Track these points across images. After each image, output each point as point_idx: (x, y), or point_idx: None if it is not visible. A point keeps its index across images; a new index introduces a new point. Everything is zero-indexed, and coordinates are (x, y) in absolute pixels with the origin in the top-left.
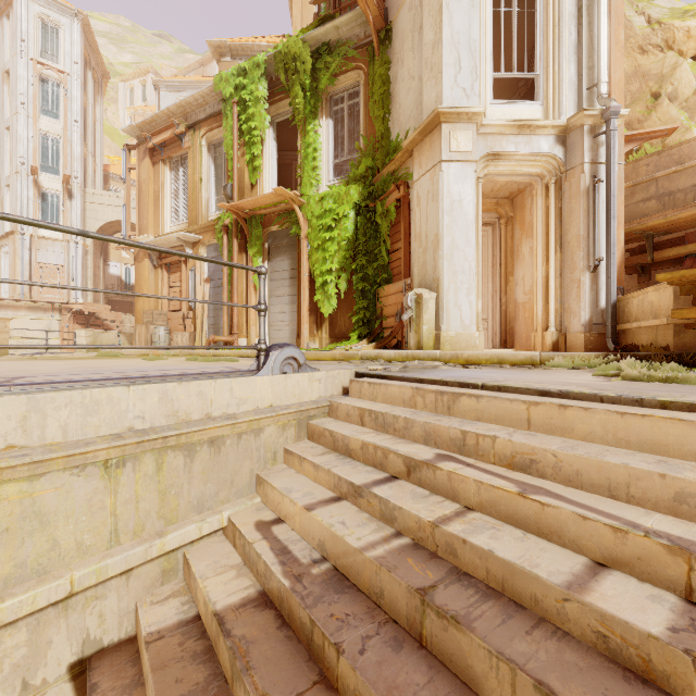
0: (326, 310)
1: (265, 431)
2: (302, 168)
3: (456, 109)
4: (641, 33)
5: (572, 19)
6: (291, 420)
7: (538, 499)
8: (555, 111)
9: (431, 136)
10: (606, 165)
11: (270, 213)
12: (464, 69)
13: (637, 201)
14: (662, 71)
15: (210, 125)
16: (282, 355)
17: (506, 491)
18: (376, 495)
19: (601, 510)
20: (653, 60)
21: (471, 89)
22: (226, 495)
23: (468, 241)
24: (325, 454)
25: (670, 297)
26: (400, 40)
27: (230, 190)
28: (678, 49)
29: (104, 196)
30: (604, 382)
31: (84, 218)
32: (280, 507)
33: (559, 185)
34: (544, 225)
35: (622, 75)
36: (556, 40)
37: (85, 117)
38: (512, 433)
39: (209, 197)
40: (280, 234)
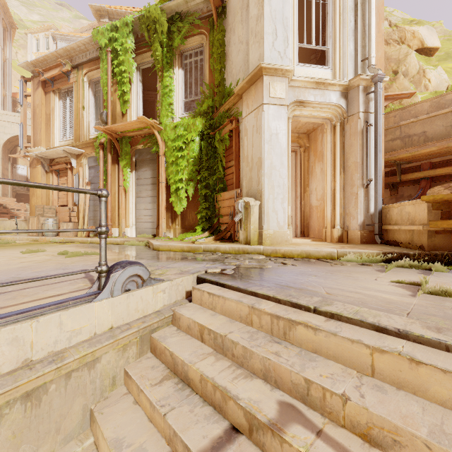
0: (178, 209)
1: (102, 359)
2: (161, 103)
3: (274, 66)
4: (385, 31)
5: (351, 11)
6: (133, 338)
7: None
8: (340, 74)
9: (255, 85)
10: (374, 114)
11: (136, 135)
12: (279, 37)
13: (388, 140)
14: (399, 57)
15: (90, 67)
16: (124, 275)
17: None
18: None
19: None
20: (393, 49)
21: (284, 53)
22: (49, 447)
23: (282, 164)
24: (164, 380)
25: (424, 210)
26: (232, 15)
27: (105, 117)
28: (407, 44)
29: (11, 116)
30: (412, 298)
31: None
32: None
33: (342, 126)
34: (332, 154)
35: (382, 54)
36: (341, 25)
37: None
38: (360, 386)
39: (90, 121)
40: (144, 151)
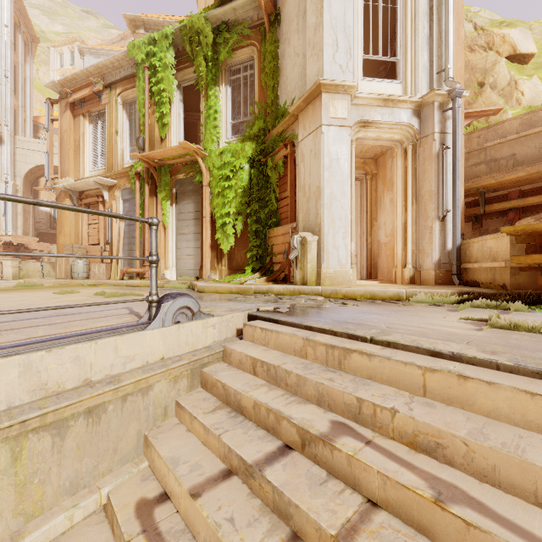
0: (225, 247)
1: (155, 387)
2: (205, 126)
3: (334, 81)
4: (470, 36)
5: (425, 15)
6: (184, 371)
7: (461, 516)
8: (412, 89)
9: (313, 103)
10: (452, 135)
11: (177, 163)
12: (341, 49)
13: (471, 165)
14: (486, 66)
15: (125, 86)
16: (174, 305)
17: (418, 494)
18: (269, 481)
19: (540, 537)
20: (478, 57)
21: (346, 66)
22: (108, 465)
23: (344, 193)
24: (217, 409)
25: (507, 244)
26: (287, 23)
27: (141, 142)
28: (496, 50)
29: (33, 143)
30: (477, 331)
31: (14, 161)
32: (165, 480)
33: (415, 149)
34: (403, 182)
35: (462, 64)
36: (413, 32)
37: (15, 74)
38: (410, 403)
39: (124, 147)
40: (185, 181)
